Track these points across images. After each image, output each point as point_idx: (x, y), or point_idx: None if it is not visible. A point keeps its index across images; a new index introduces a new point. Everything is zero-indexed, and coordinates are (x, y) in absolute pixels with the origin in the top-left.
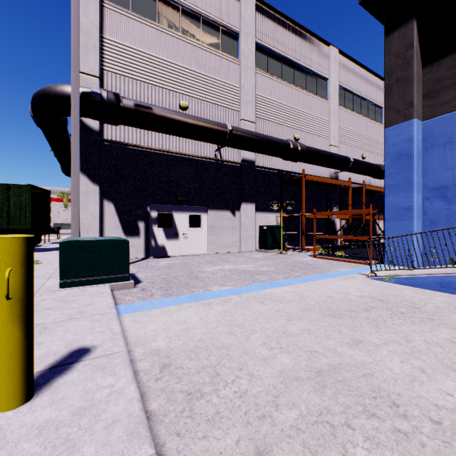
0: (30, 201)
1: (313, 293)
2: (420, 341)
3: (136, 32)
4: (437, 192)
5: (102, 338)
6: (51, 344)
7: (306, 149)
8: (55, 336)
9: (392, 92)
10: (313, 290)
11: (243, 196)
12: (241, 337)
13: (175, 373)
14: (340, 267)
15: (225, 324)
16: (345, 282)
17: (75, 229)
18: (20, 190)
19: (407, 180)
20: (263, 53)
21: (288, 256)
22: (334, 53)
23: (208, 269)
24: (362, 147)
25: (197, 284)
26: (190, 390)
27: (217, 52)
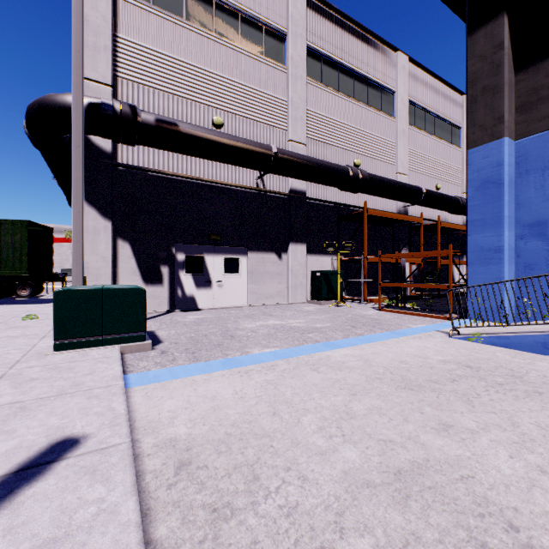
0: (26, 241)
1: (382, 356)
2: (531, 425)
3: (158, 30)
4: (534, 228)
5: (98, 423)
6: (27, 432)
7: (368, 177)
8: (34, 420)
9: (477, 105)
10: (381, 353)
11: (291, 234)
12: (289, 419)
13: (196, 476)
14: (412, 323)
15: (268, 401)
16: (421, 342)
17: (78, 274)
18: (14, 227)
19: (496, 214)
20: (316, 59)
21: (347, 308)
22: (402, 61)
23: (247, 326)
24: (436, 175)
25: (232, 345)
26: (216, 503)
27: (259, 57)
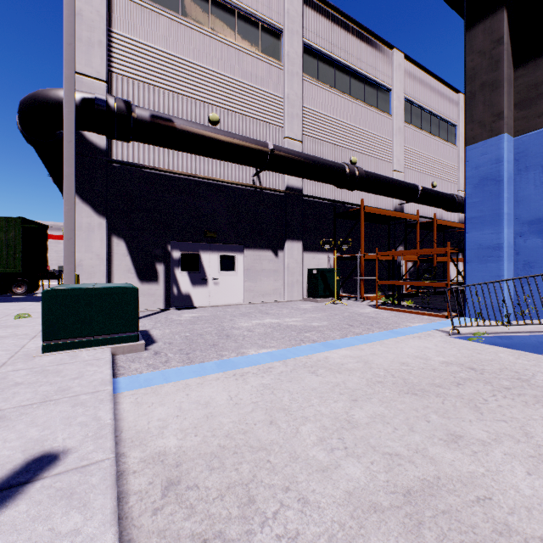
0: (20, 238)
1: (382, 358)
2: None
3: (153, 26)
4: (533, 226)
5: (81, 436)
6: (2, 447)
7: (365, 174)
8: (12, 432)
9: (476, 101)
10: (380, 353)
11: (287, 232)
12: (287, 429)
13: (185, 498)
14: (410, 321)
15: (264, 407)
16: (421, 342)
17: (70, 273)
18: (7, 224)
19: (495, 211)
20: (313, 56)
21: (344, 306)
22: (399, 58)
23: (243, 324)
24: (432, 173)
25: (228, 345)
26: (206, 533)
27: (256, 53)
